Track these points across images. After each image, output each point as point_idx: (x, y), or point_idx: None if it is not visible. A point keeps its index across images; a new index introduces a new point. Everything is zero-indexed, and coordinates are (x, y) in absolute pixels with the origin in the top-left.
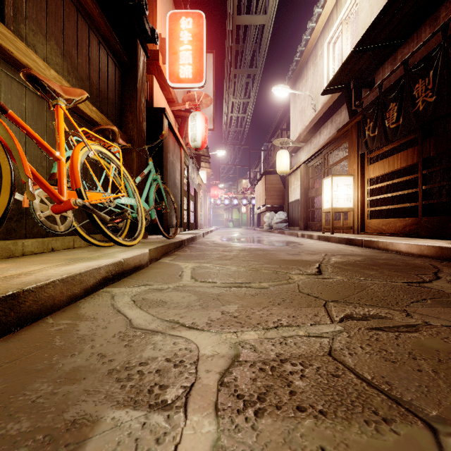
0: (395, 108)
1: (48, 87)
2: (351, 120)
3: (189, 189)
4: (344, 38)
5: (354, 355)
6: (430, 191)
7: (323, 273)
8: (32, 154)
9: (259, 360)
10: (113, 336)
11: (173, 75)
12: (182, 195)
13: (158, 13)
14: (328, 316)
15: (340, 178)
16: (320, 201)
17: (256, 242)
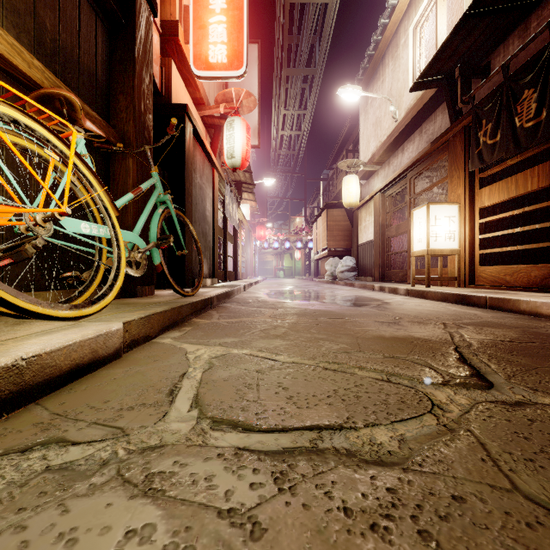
0: (533, 97)
1: None
2: (455, 124)
3: (226, 227)
4: (439, 15)
5: None
6: None
7: (494, 382)
8: None
9: None
10: None
11: (200, 59)
12: (216, 234)
13: None
14: None
15: (439, 207)
16: (401, 242)
17: (319, 298)
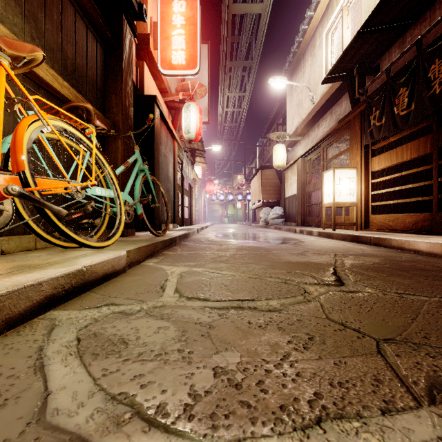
0: (406, 94)
1: None
2: (354, 109)
3: (183, 184)
4: (344, 25)
5: None
6: None
7: (345, 283)
8: None
9: None
10: None
11: (165, 61)
12: (176, 190)
13: None
14: (400, 381)
15: (342, 171)
16: (317, 196)
17: (253, 238)
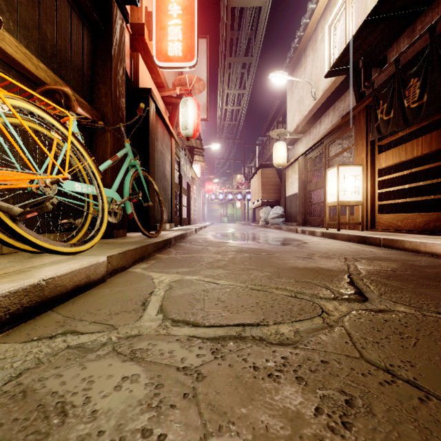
0: (417, 84)
1: None
2: (359, 103)
3: (181, 183)
4: (348, 17)
5: None
6: None
7: (369, 298)
8: None
9: None
10: None
11: (161, 53)
12: (173, 188)
13: None
14: None
15: (347, 168)
16: (319, 195)
17: (253, 239)
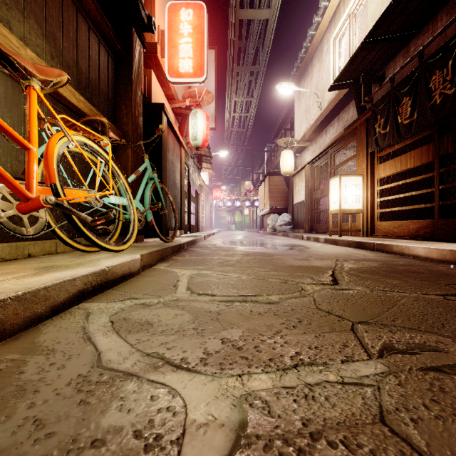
0: (409, 103)
1: (18, 64)
2: (360, 117)
3: (190, 191)
4: (351, 32)
5: (419, 423)
6: (447, 191)
7: (339, 283)
8: (6, 146)
9: (278, 434)
10: (68, 383)
11: (173, 70)
12: (183, 196)
13: (156, 4)
14: (362, 346)
15: (348, 178)
16: (325, 202)
17: (260, 245)
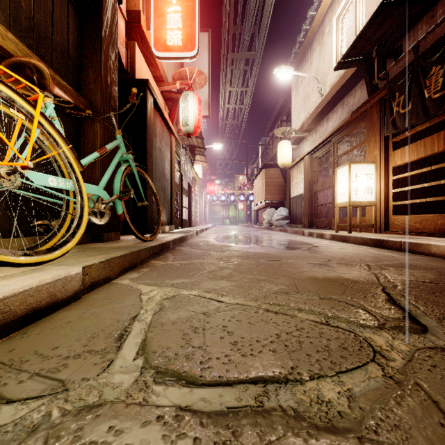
0: (440, 72)
1: None
2: (372, 97)
3: (182, 183)
4: (358, 7)
5: None
6: None
7: (427, 326)
8: None
9: None
10: None
11: (159, 42)
12: (173, 188)
13: None
14: None
15: (359, 166)
16: (326, 195)
17: (258, 242)
